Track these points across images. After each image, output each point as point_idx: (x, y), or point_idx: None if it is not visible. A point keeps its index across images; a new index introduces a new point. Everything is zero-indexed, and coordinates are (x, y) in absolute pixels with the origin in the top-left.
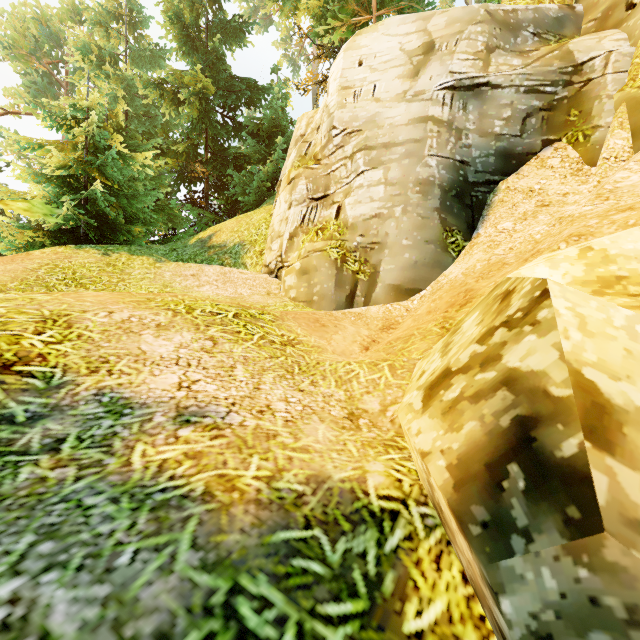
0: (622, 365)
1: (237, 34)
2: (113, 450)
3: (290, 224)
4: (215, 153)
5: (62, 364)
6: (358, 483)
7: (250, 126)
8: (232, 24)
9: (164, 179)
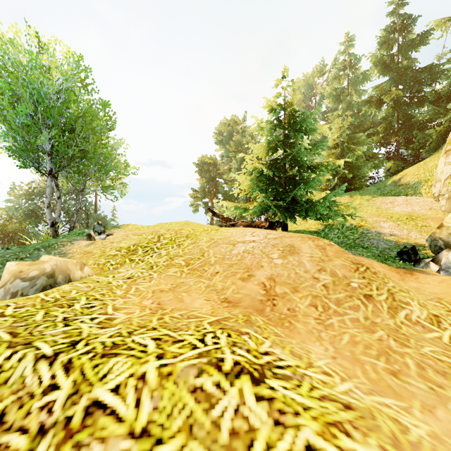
0: (450, 222)
1: (420, 41)
2: (380, 237)
3: (444, 174)
4: (403, 123)
5: (368, 227)
6: (424, 244)
7: (431, 96)
8: (416, 41)
9: (371, 149)
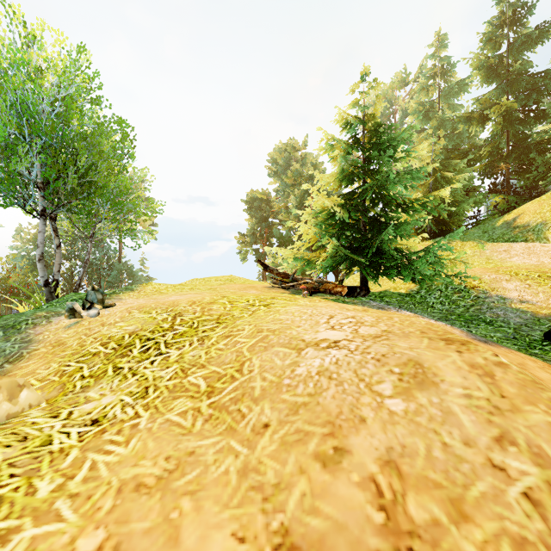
0: None
1: (539, 37)
2: (506, 304)
3: None
4: (516, 145)
5: (484, 288)
6: None
7: None
8: (533, 36)
9: (472, 180)
